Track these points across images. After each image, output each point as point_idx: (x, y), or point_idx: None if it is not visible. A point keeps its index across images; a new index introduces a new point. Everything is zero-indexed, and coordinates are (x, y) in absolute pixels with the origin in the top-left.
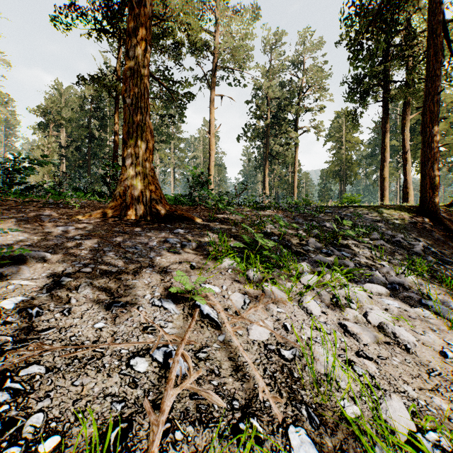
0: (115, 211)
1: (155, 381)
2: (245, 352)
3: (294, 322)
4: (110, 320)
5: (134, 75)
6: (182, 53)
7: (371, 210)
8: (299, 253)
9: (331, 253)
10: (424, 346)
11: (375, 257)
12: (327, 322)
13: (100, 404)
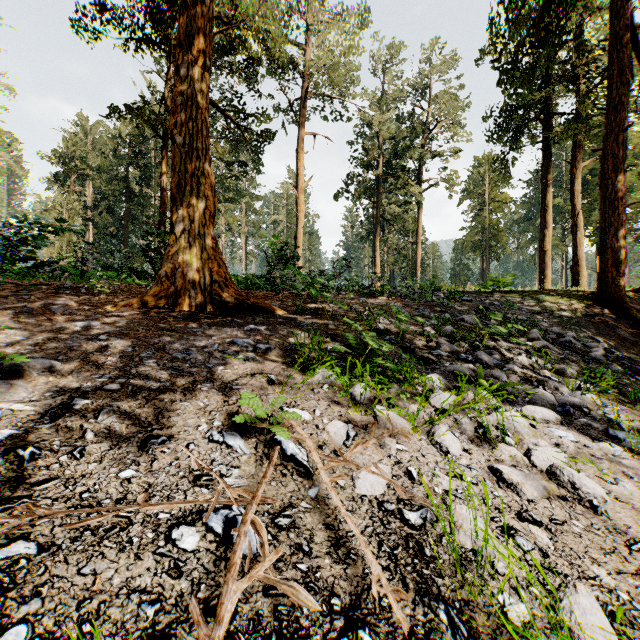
0: (159, 298)
1: (209, 566)
2: (349, 514)
3: (423, 466)
4: (145, 465)
5: (188, 102)
6: (257, 73)
7: (527, 297)
8: (427, 359)
9: (473, 360)
10: (617, 502)
11: (536, 365)
12: (471, 465)
13: (121, 606)
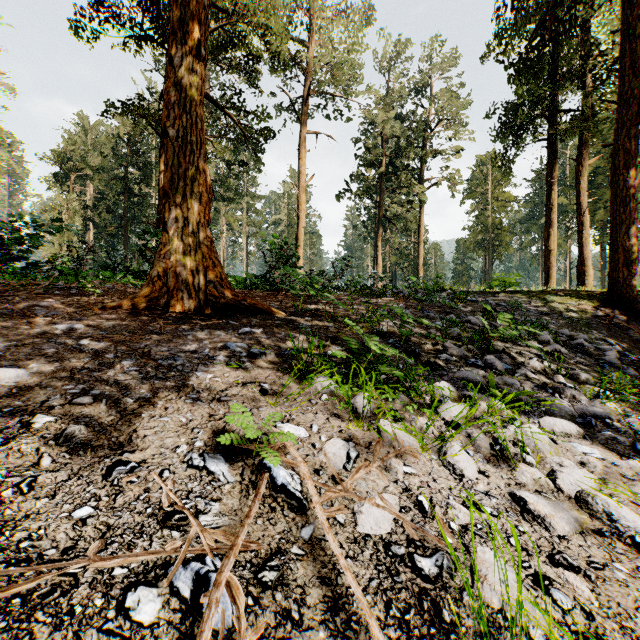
0: (150, 299)
1: None
2: (350, 562)
3: (435, 493)
4: (106, 500)
5: (181, 93)
6: (256, 69)
7: (535, 298)
8: (433, 365)
9: (482, 365)
10: None
11: (549, 370)
12: (490, 492)
13: None
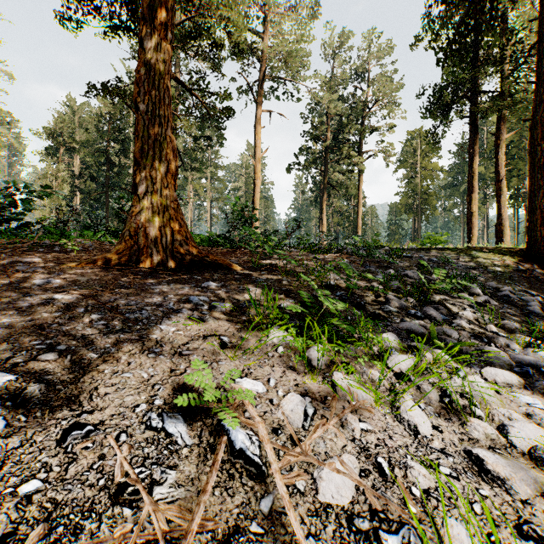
0: (123, 256)
1: None
2: (312, 541)
3: (392, 452)
4: (57, 470)
5: (151, 72)
6: (218, 55)
7: (462, 254)
8: (378, 316)
9: (422, 316)
10: None
11: (481, 320)
12: (446, 449)
13: None
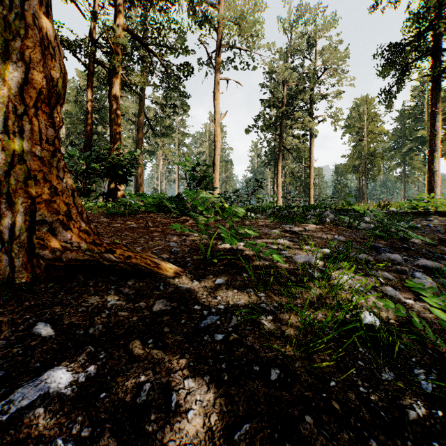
0: None
1: None
2: None
3: None
4: None
5: None
6: (174, 1)
7: None
8: None
9: None
10: None
11: None
12: None
13: None
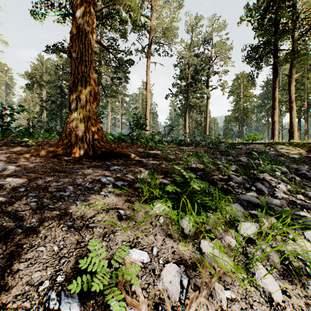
0: (61, 149)
1: None
2: None
3: None
4: None
5: (79, 33)
6: (124, 28)
7: (272, 146)
8: (226, 190)
9: (254, 189)
10: None
11: (291, 191)
12: None
13: None
